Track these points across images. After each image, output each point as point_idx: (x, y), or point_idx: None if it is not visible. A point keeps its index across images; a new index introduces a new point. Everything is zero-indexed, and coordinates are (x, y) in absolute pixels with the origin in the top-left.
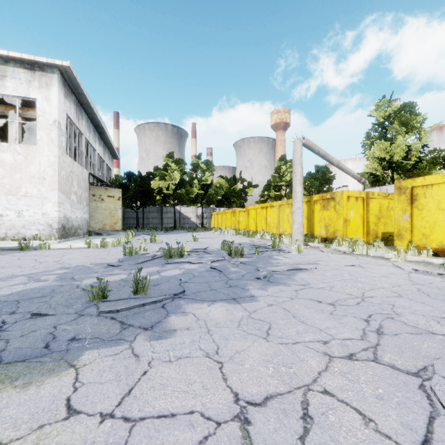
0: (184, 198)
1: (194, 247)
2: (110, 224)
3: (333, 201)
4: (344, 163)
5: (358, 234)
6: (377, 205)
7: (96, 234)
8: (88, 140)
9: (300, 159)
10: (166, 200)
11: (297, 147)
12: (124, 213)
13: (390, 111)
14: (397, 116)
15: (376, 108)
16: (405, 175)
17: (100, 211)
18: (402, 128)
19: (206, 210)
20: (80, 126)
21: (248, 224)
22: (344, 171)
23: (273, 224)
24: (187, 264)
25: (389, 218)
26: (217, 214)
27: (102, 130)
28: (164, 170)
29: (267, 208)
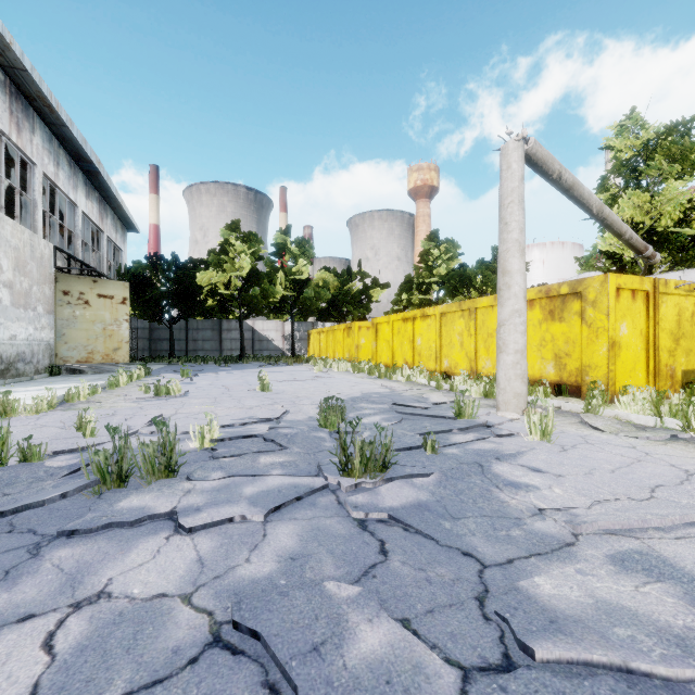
0: (259, 304)
1: (250, 412)
2: (103, 352)
3: (577, 300)
4: (527, 250)
5: (636, 376)
6: (674, 310)
7: (72, 372)
8: (53, 181)
9: (520, 189)
10: (226, 308)
11: (513, 160)
12: (150, 330)
13: (645, 138)
14: (661, 145)
15: (619, 131)
16: (674, 258)
17: (81, 324)
18: (675, 166)
19: (301, 326)
20: (24, 144)
21: (376, 351)
22: (612, 228)
23: (428, 351)
24: (154, 538)
25: (694, 339)
26: (320, 333)
27: (91, 167)
28: (222, 252)
29: (415, 319)
